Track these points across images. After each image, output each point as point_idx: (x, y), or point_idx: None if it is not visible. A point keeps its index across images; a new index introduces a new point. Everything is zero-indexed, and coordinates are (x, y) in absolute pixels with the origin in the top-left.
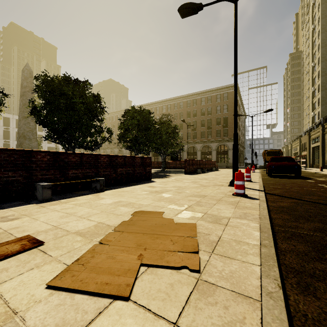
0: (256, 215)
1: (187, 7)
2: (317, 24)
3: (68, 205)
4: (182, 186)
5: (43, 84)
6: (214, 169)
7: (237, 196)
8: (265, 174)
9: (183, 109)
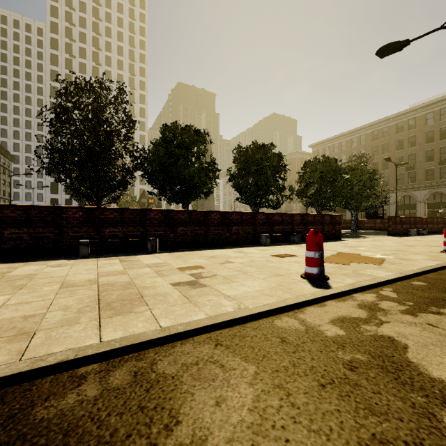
0: None
1: (388, 49)
2: None
3: (287, 248)
4: (380, 244)
5: (238, 155)
6: None
7: (445, 253)
8: None
9: (389, 138)
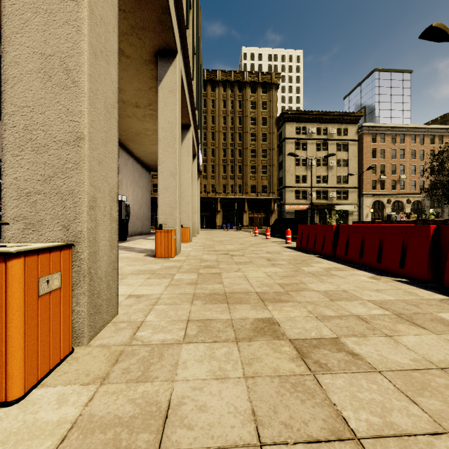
0: None
1: None
2: None
3: None
4: None
5: None
6: None
7: None
8: None
9: None
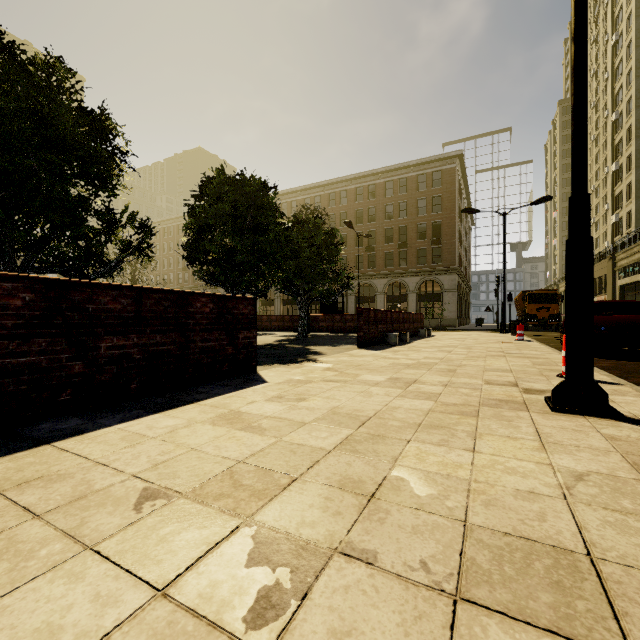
0: None
1: None
2: (625, 32)
3: None
4: (363, 411)
5: None
6: (423, 334)
7: None
8: (559, 346)
9: (348, 206)
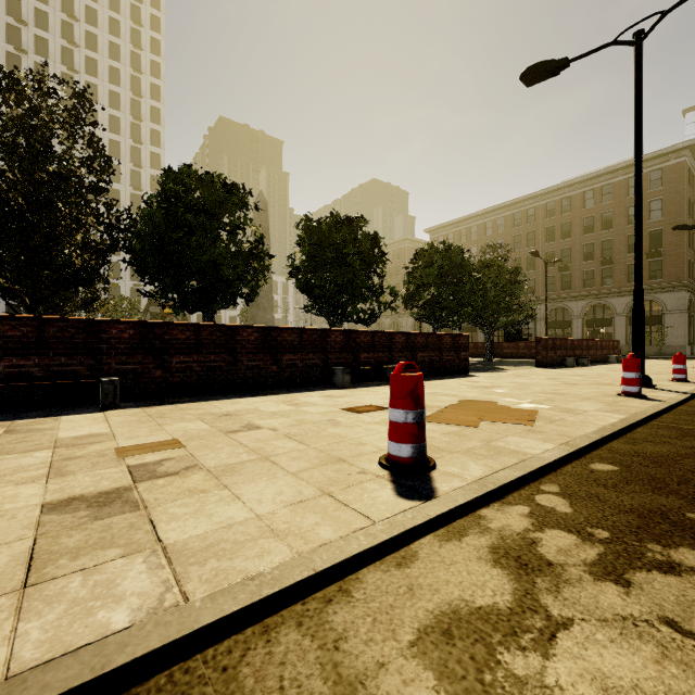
0: (633, 412)
1: (538, 71)
2: None
3: (377, 392)
4: (526, 382)
5: (306, 233)
6: (612, 360)
7: (625, 396)
8: None
9: (536, 224)
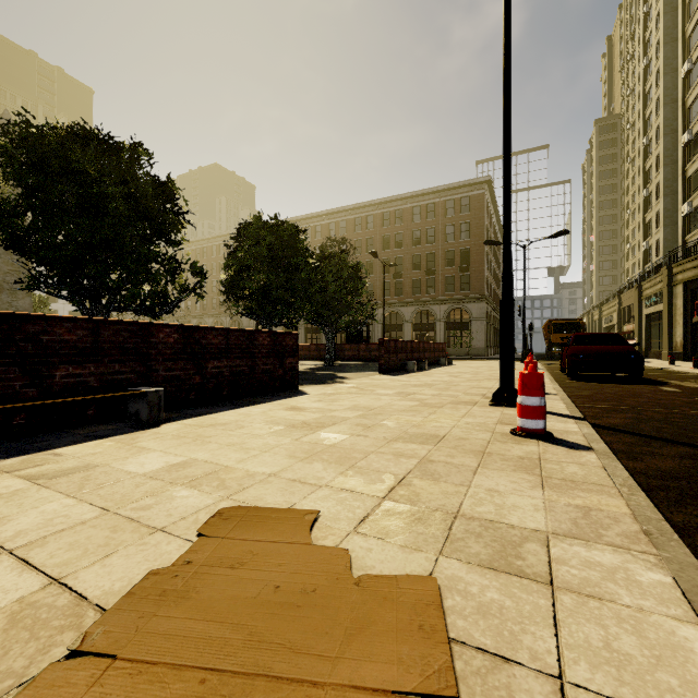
0: (626, 519)
1: None
2: (654, 57)
3: (8, 483)
4: (373, 406)
5: (17, 144)
6: (443, 362)
7: (528, 438)
8: (559, 373)
9: (374, 231)
